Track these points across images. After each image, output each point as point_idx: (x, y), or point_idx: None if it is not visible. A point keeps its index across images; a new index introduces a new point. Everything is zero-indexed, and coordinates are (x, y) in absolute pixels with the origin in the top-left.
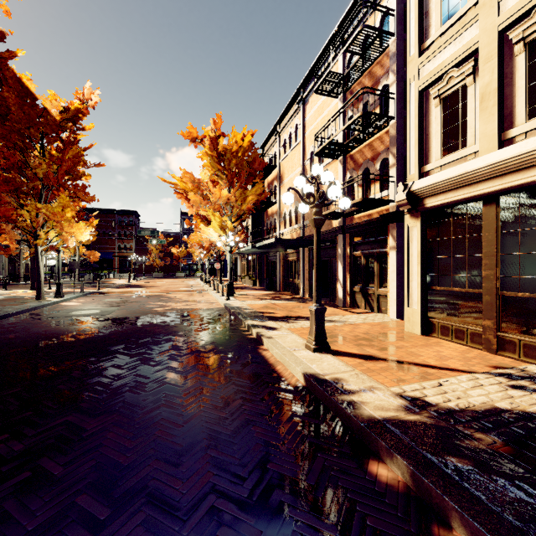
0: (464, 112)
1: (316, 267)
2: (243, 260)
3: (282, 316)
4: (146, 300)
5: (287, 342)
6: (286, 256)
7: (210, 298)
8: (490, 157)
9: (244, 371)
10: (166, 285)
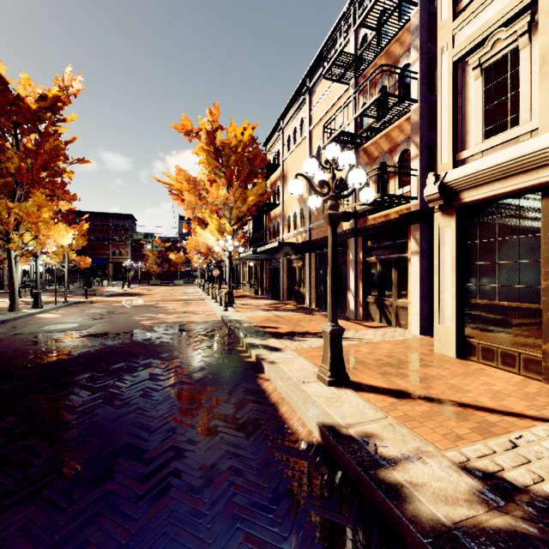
0: (515, 82)
1: (331, 276)
2: (244, 266)
3: (287, 332)
4: (135, 311)
5: (294, 369)
6: (291, 262)
7: (207, 309)
8: None
9: (237, 416)
10: (161, 293)
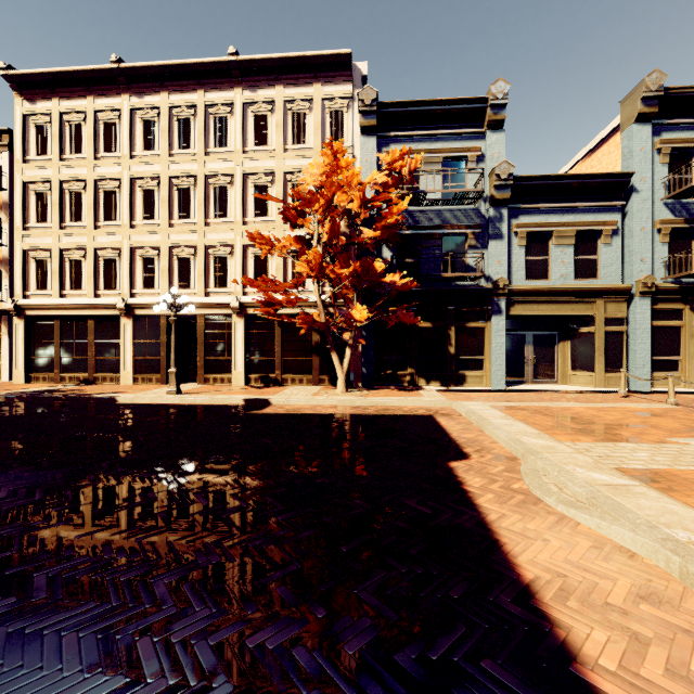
0: (47, 273)
1: None
2: None
3: None
4: None
5: None
6: None
7: None
8: (56, 300)
9: None
10: None
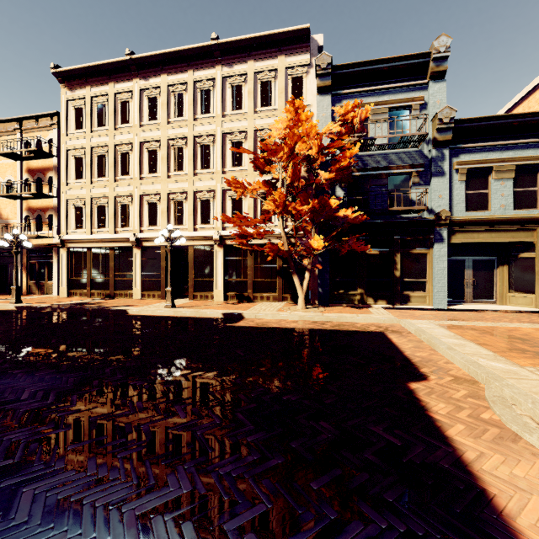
0: (83, 216)
1: (16, 270)
2: None
3: None
4: None
5: None
6: None
7: None
8: (88, 236)
9: None
10: None
